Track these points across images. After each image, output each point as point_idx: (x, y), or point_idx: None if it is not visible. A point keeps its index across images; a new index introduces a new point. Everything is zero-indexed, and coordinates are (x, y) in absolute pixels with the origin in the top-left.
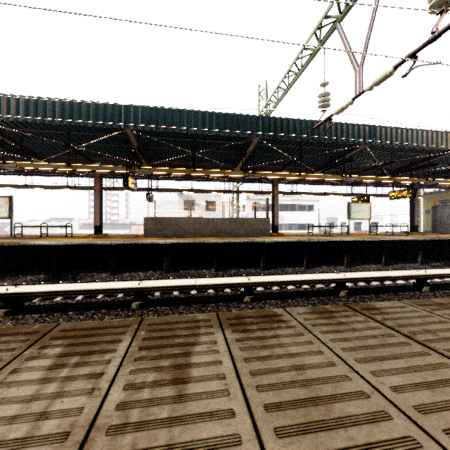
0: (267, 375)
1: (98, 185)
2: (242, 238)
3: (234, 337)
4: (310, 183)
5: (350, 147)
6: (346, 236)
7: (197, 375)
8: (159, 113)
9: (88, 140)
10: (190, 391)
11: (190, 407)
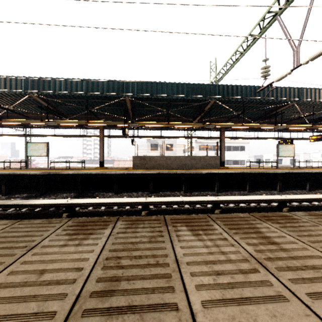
0: (320, 243)
1: (102, 134)
2: (201, 170)
3: (276, 226)
4: (245, 130)
5: (281, 104)
6: (276, 169)
7: (279, 241)
8: (148, 85)
9: (98, 104)
10: (285, 248)
11: (294, 253)
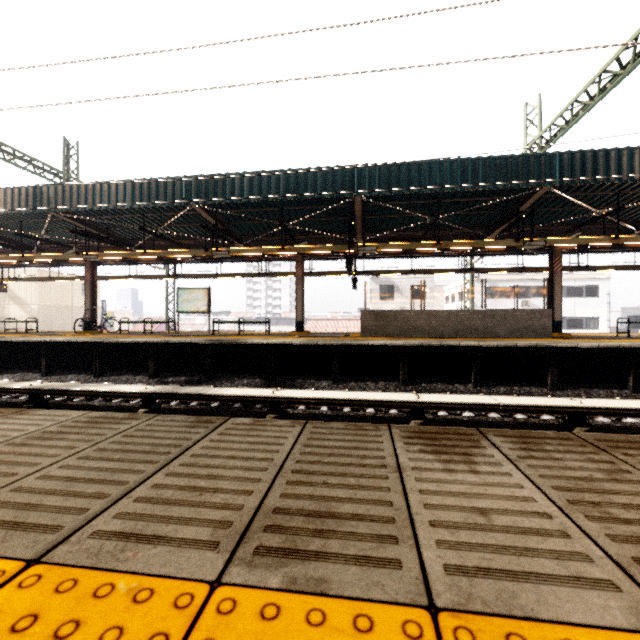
0: None
1: (301, 271)
2: (509, 339)
3: None
4: (609, 251)
5: None
6: None
7: None
8: (401, 170)
9: (298, 215)
10: None
11: None
